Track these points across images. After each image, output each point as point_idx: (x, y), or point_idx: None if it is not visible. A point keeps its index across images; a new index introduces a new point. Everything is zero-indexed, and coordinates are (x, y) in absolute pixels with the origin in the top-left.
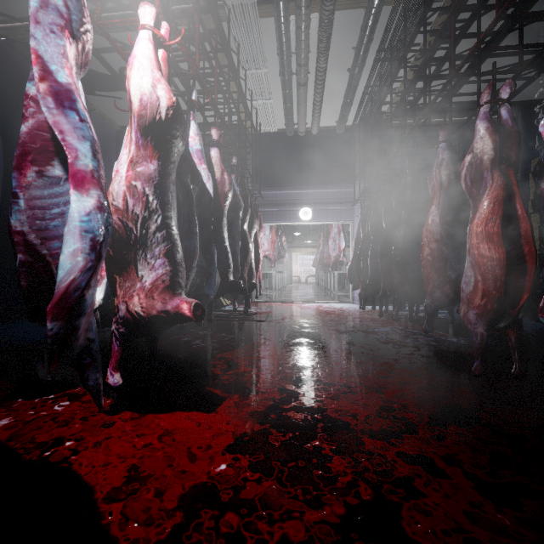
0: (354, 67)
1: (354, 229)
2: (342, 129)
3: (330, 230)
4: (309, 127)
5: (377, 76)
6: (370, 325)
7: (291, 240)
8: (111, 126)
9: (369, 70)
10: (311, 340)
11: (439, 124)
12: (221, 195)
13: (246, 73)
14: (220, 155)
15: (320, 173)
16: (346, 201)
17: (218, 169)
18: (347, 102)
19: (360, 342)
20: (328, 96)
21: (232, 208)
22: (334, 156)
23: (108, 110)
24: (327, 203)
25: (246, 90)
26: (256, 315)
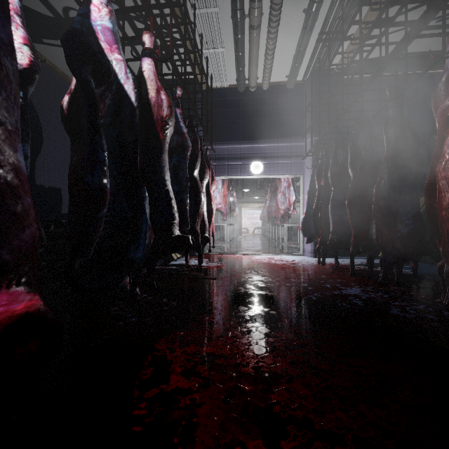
0: (312, 4)
1: (304, 183)
2: (293, 83)
3: (278, 185)
4: (260, 83)
5: (335, 17)
6: (333, 284)
7: (240, 197)
8: (65, 80)
9: (325, 12)
10: (272, 310)
11: (439, 34)
12: (154, 121)
13: (196, 13)
14: (153, 68)
15: (271, 128)
16: (296, 154)
17: (150, 85)
18: (300, 50)
19: (335, 313)
20: (281, 45)
21: (175, 148)
22: (284, 111)
23: (59, 63)
24: (278, 157)
25: (197, 37)
26: (206, 270)
